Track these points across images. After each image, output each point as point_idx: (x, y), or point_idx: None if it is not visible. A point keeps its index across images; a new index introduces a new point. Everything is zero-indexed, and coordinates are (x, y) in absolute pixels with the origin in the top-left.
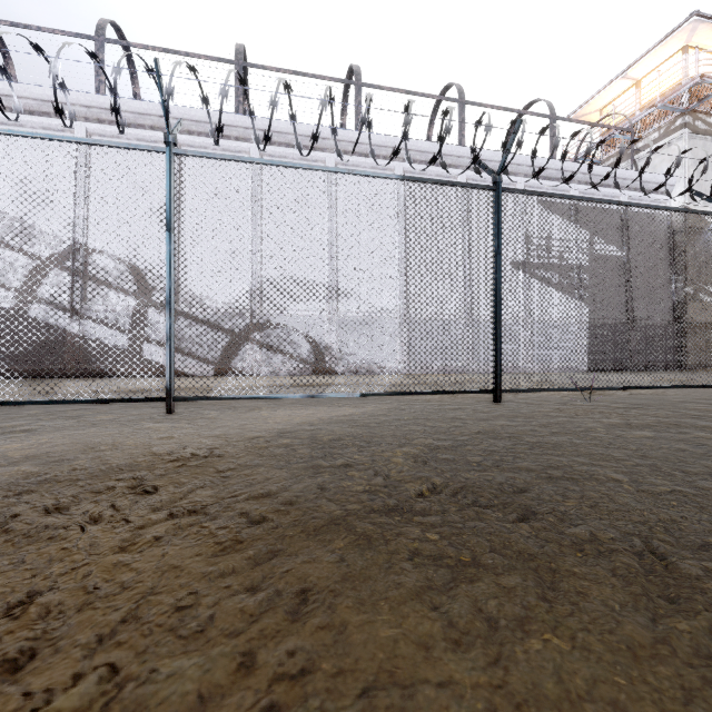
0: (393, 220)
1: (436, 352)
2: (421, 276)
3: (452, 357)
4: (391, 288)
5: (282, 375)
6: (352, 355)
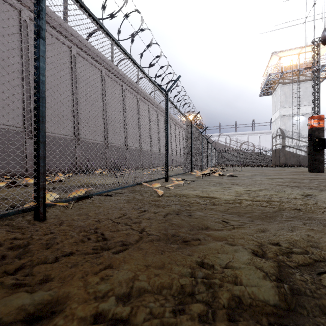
0: None
1: None
2: None
3: None
4: None
5: None
6: None
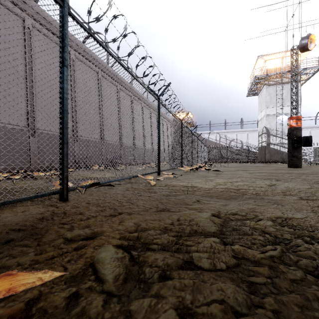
0: (312, 150)
1: (316, 159)
2: (315, 154)
3: (318, 159)
4: (312, 155)
5: (303, 160)
6: (309, 159)
